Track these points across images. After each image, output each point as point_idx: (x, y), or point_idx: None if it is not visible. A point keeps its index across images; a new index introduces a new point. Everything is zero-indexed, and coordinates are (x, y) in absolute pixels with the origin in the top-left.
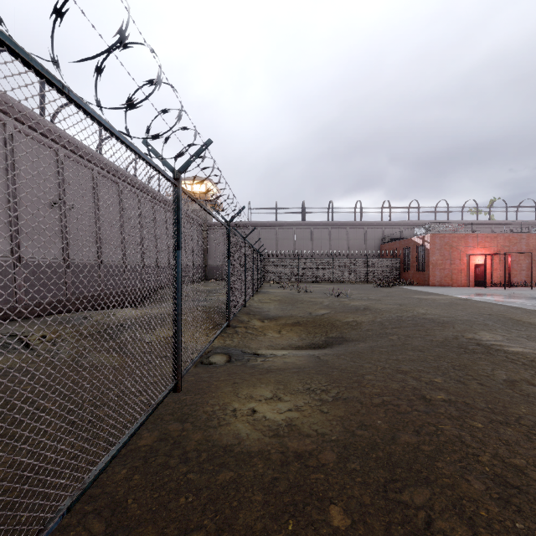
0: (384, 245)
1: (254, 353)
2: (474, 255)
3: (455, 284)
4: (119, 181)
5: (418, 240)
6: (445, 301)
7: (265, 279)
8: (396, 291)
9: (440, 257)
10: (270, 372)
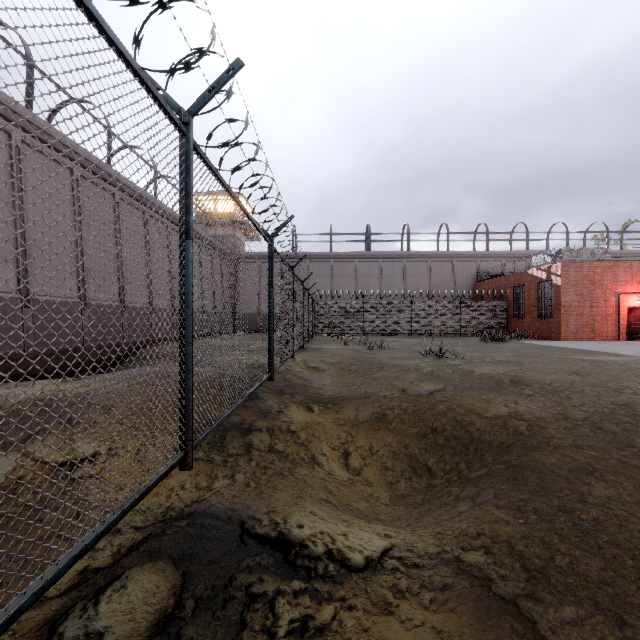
0: (481, 284)
1: (276, 539)
2: (626, 294)
3: (598, 337)
4: (73, 165)
5: (539, 273)
6: None
7: (316, 330)
8: (523, 347)
9: (576, 297)
10: None
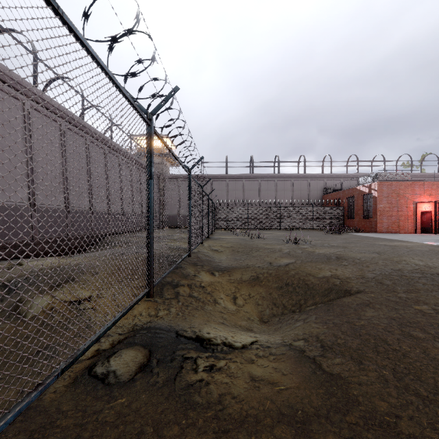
0: (327, 196)
1: (195, 337)
2: (421, 203)
3: (402, 231)
4: (61, 120)
5: (363, 189)
6: (423, 249)
7: (217, 226)
8: (351, 237)
9: (388, 204)
10: (222, 436)
